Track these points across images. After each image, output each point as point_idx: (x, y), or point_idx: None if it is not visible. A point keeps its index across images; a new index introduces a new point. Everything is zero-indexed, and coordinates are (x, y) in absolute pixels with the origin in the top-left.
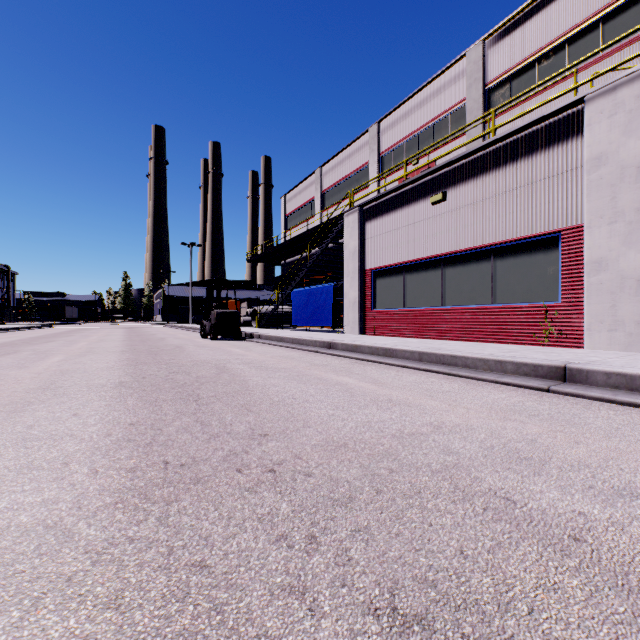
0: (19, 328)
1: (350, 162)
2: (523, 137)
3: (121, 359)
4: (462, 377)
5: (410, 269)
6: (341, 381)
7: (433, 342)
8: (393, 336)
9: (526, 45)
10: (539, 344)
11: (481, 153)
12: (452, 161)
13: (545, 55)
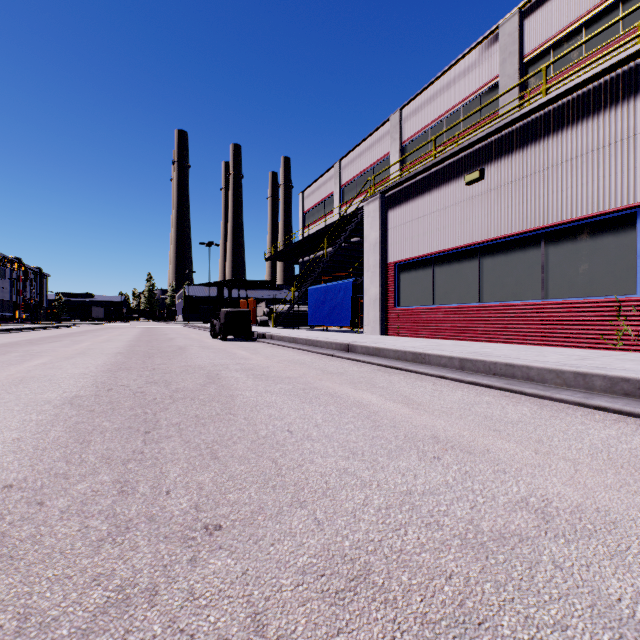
0: (40, 327)
1: (370, 154)
2: (585, 93)
3: (106, 363)
4: (527, 395)
5: (440, 261)
6: (360, 399)
7: (471, 345)
8: (420, 337)
9: (571, 9)
10: (608, 348)
11: (529, 119)
12: (492, 131)
13: (594, 18)
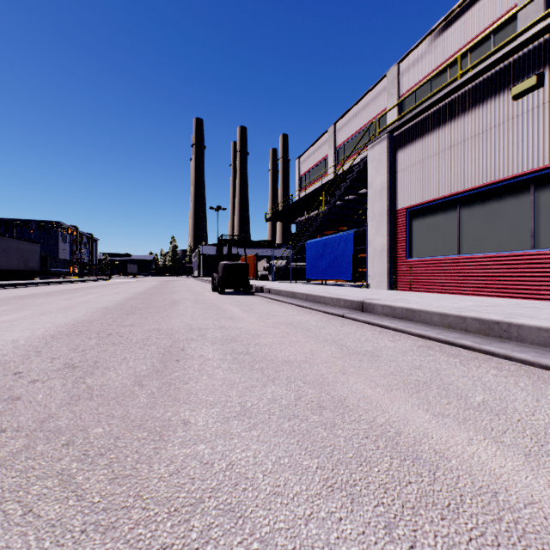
0: (80, 280)
1: (365, 113)
2: None
3: (70, 322)
4: None
5: (468, 201)
6: (492, 482)
7: (547, 306)
8: (440, 292)
9: None
10: None
11: None
12: None
13: None
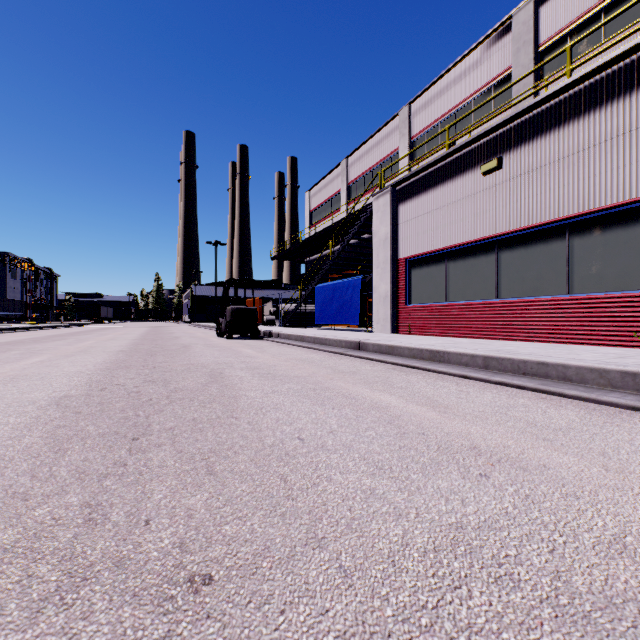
0: (49, 327)
1: (378, 150)
2: (616, 72)
3: (106, 361)
4: (567, 397)
5: (454, 256)
6: (378, 401)
7: (490, 343)
8: (432, 335)
9: None
10: None
11: (552, 102)
12: (511, 117)
13: (614, 2)
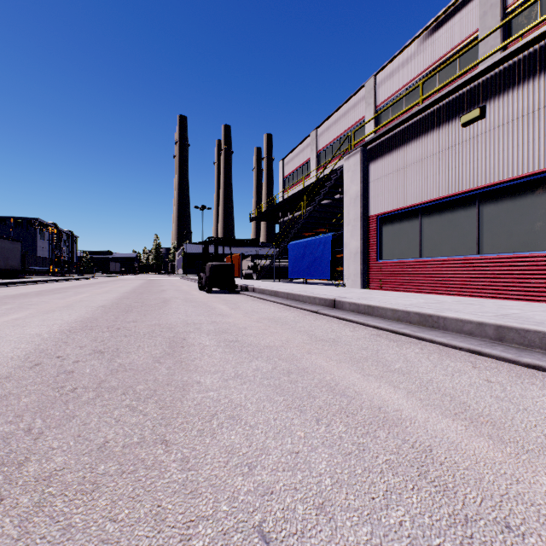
0: (63, 279)
1: (345, 120)
2: None
3: (77, 319)
4: None
5: (428, 211)
6: (381, 403)
7: (480, 302)
8: (405, 291)
9: None
10: None
11: None
12: (497, 61)
13: None
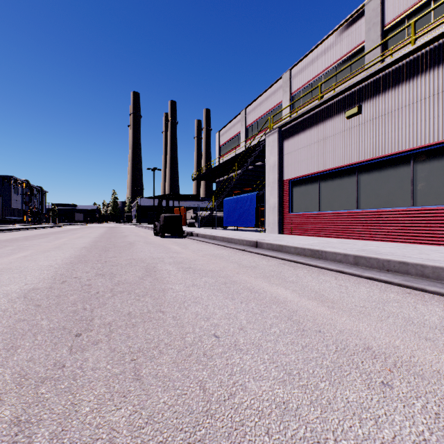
0: (38, 227)
1: (267, 103)
2: None
3: (71, 256)
4: (428, 292)
5: (324, 177)
6: (276, 295)
7: (354, 242)
8: (308, 235)
9: None
10: None
11: (400, 64)
12: (369, 75)
13: None
